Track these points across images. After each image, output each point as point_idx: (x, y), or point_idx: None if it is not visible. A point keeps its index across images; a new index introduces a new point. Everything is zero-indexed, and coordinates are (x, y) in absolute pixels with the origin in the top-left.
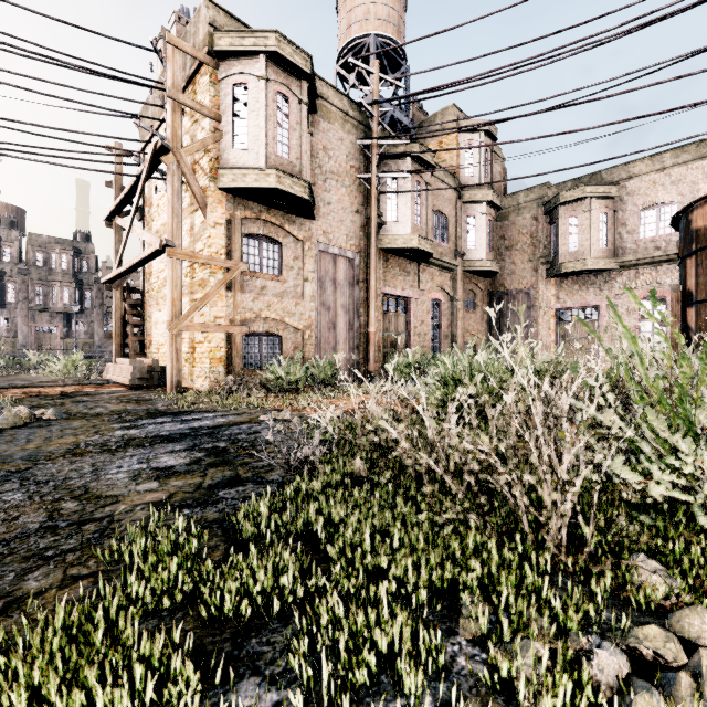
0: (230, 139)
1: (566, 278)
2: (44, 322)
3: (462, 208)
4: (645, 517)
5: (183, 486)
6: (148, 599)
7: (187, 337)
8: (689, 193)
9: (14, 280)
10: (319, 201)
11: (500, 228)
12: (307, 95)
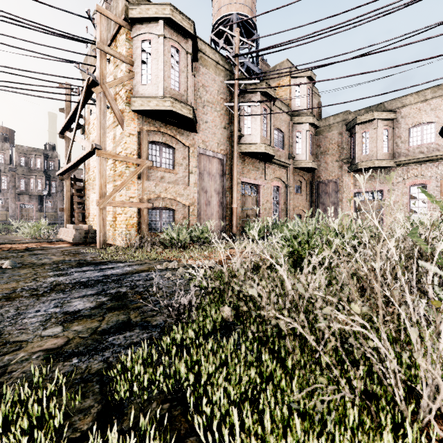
0: (139, 77)
1: (360, 172)
2: (26, 201)
3: (293, 127)
4: None
5: (81, 331)
6: None
7: (111, 210)
8: None
9: (6, 174)
10: (200, 120)
11: (317, 140)
12: (191, 49)
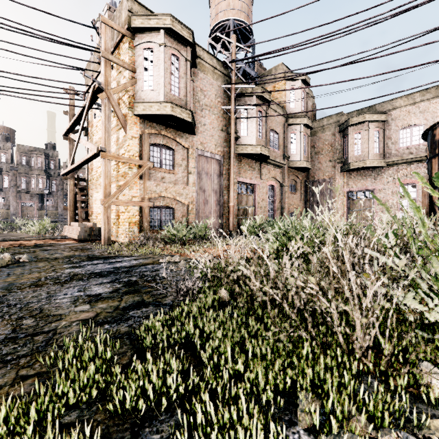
0: (141, 84)
1: (353, 172)
2: (27, 199)
3: (288, 128)
4: (424, 333)
5: (106, 308)
6: (71, 397)
7: (114, 209)
8: (431, 118)
9: (8, 173)
10: (198, 123)
11: (312, 140)
12: (190, 56)
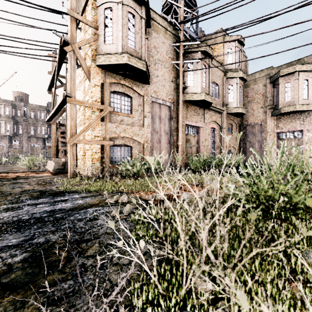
0: (103, 39)
1: (282, 116)
2: (34, 142)
3: (226, 81)
4: None
5: None
6: None
7: (82, 147)
8: None
9: (22, 124)
10: (152, 75)
11: (245, 91)
12: (145, 15)
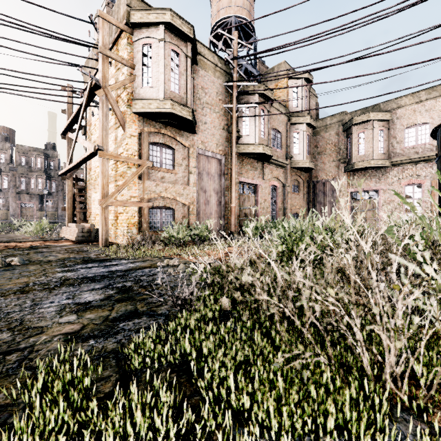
0: (140, 80)
1: (357, 172)
2: (26, 200)
3: (290, 127)
4: None
5: (94, 319)
6: None
7: (113, 209)
8: (437, 117)
9: (7, 174)
10: (199, 122)
11: (315, 140)
12: (191, 52)
